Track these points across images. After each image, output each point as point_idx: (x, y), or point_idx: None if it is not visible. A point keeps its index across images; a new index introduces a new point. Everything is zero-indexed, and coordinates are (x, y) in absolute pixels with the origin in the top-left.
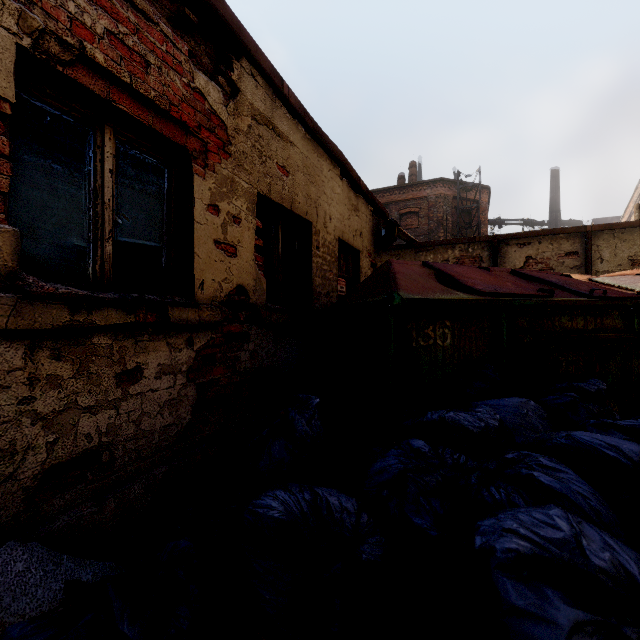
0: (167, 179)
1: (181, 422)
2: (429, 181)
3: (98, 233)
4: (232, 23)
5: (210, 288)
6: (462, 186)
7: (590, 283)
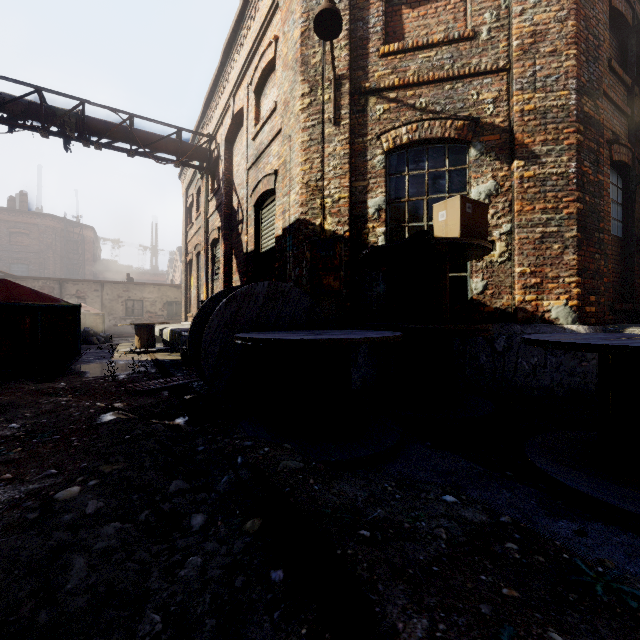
0: None
1: None
2: (39, 213)
3: None
4: None
5: None
6: (69, 224)
7: None
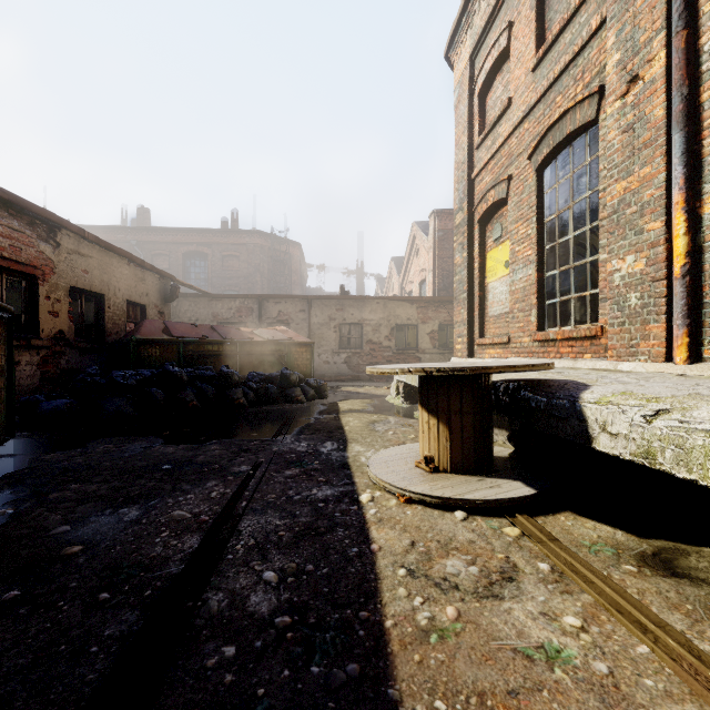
0: (25, 287)
1: (35, 384)
2: (248, 231)
3: None
4: (58, 221)
5: (47, 332)
6: (276, 240)
7: (241, 333)
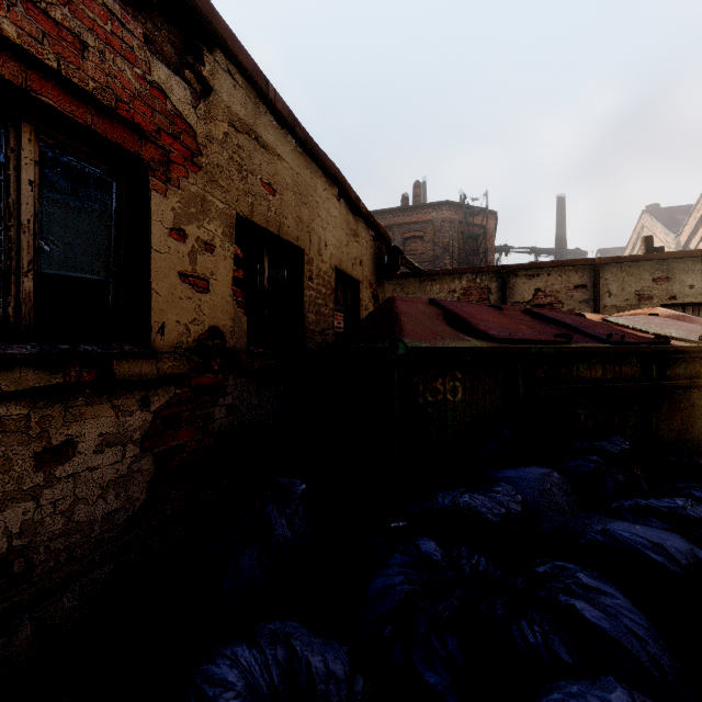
0: (115, 195)
1: (132, 504)
2: (434, 204)
3: (12, 264)
4: (202, 6)
5: (173, 332)
6: (469, 210)
7: (605, 325)
